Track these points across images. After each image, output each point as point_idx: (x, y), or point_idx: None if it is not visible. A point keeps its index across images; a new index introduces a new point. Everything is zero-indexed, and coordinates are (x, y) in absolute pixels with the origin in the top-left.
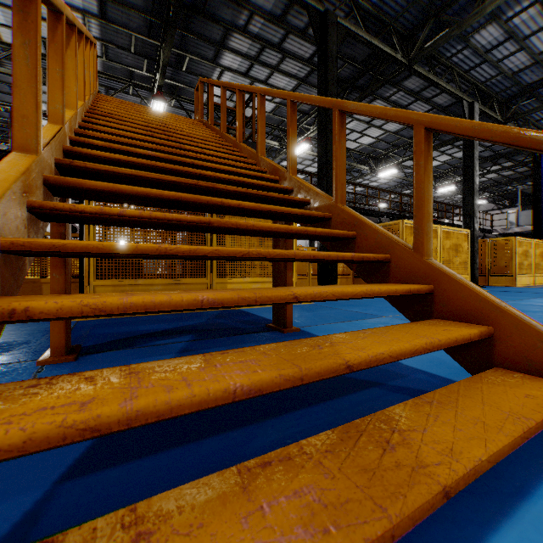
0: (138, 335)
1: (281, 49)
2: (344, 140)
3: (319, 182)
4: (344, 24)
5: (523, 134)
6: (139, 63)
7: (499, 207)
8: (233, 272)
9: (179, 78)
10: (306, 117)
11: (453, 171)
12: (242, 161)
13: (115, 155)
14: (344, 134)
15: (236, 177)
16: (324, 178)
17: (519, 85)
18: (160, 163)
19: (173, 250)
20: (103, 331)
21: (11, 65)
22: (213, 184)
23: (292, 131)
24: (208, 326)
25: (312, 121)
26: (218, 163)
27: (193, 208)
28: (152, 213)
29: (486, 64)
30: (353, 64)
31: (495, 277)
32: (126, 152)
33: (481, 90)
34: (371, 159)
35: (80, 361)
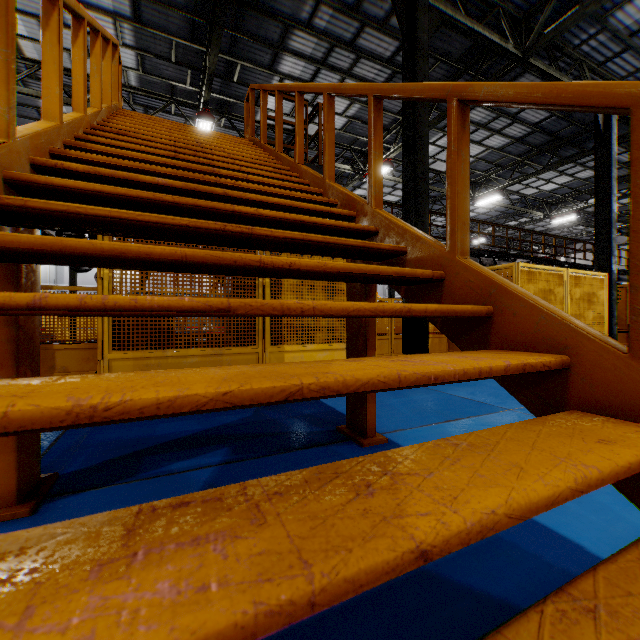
0: (150, 447)
1: (354, 48)
2: (466, 150)
3: (405, 215)
4: (437, 7)
5: None
6: (182, 75)
7: None
8: (293, 337)
9: (229, 91)
10: (386, 133)
11: (574, 196)
12: (302, 190)
13: (95, 185)
14: (466, 140)
15: (290, 215)
16: (412, 210)
17: None
18: (170, 196)
19: (113, 409)
20: (105, 435)
21: (36, 85)
22: (250, 228)
23: (375, 143)
24: (253, 426)
25: (393, 138)
26: (266, 193)
27: (214, 270)
28: (107, 298)
29: (628, 52)
30: (447, 61)
31: None
32: (123, 180)
33: None
34: None
35: (38, 518)
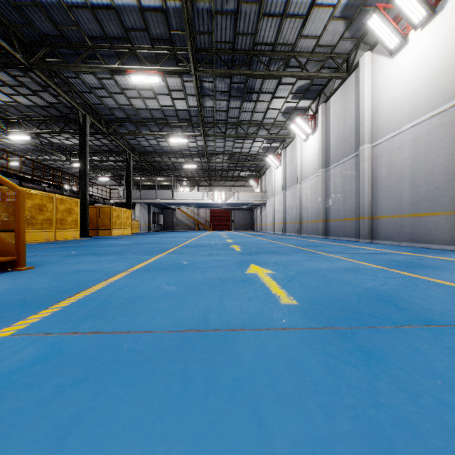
0: None
1: None
2: None
3: None
4: None
5: (5, 181)
6: None
7: (119, 184)
8: None
9: None
10: None
11: None
12: None
13: None
14: None
15: None
16: None
17: (115, 116)
18: None
19: None
20: None
21: None
22: None
23: None
24: None
25: None
26: None
27: None
28: None
29: (93, 94)
30: None
31: (102, 230)
32: None
33: (93, 108)
34: (1, 117)
35: None
